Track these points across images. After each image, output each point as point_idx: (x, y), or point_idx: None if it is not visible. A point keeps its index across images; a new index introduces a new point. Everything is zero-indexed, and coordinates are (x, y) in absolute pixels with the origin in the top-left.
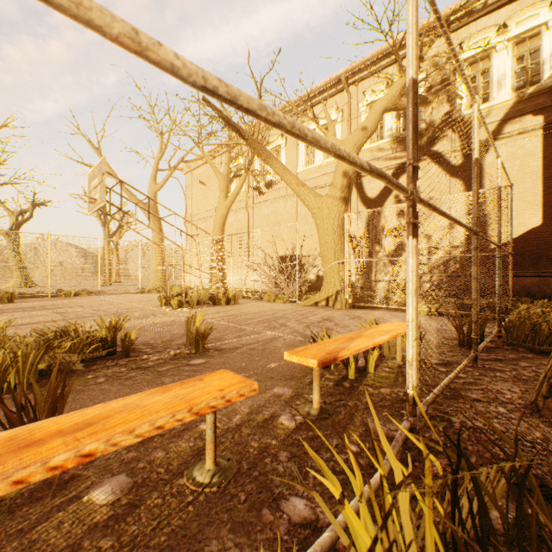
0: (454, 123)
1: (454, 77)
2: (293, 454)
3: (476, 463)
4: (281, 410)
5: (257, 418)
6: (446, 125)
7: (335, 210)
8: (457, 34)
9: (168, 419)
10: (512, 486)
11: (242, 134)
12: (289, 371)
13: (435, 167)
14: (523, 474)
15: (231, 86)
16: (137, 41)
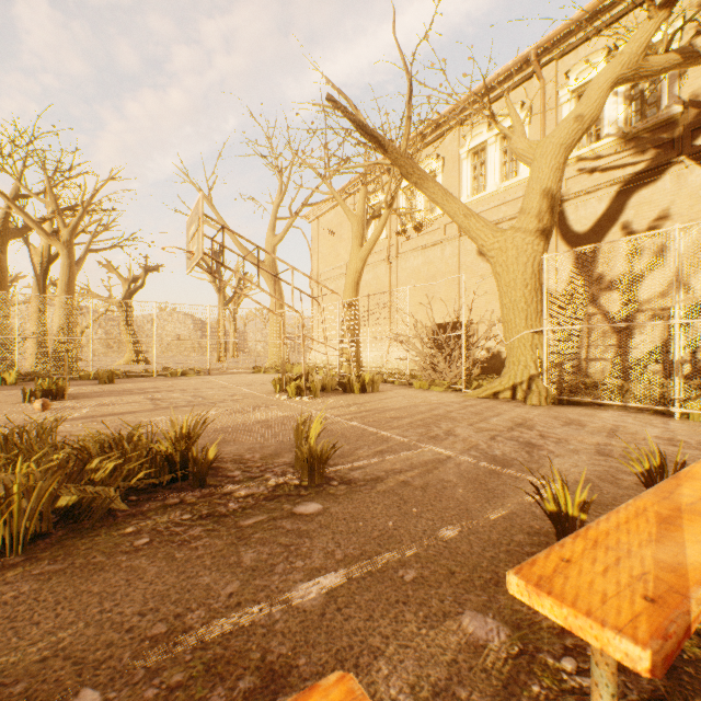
0: None
1: None
2: None
3: None
4: None
5: None
6: None
7: (527, 251)
8: None
9: None
10: None
11: (384, 146)
12: (485, 555)
13: (700, 173)
14: None
15: None
16: None
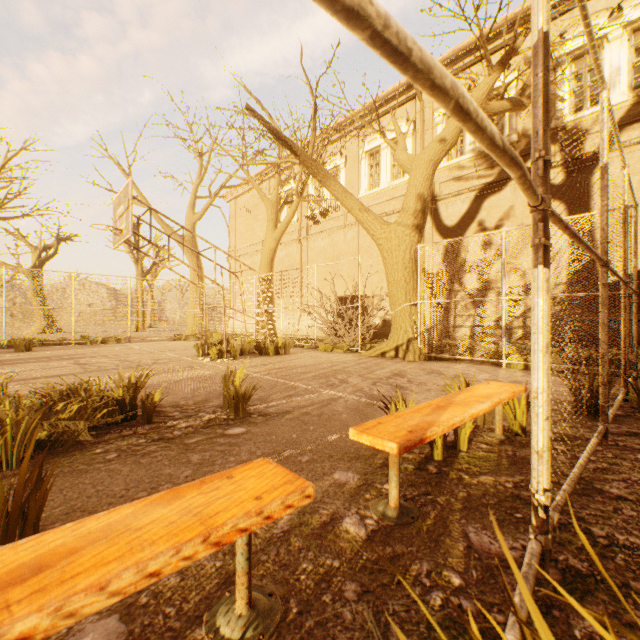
0: (553, 133)
1: (554, 75)
2: (365, 586)
3: None
4: (345, 509)
5: (312, 521)
6: None
7: (406, 241)
8: (557, 22)
9: (168, 559)
10: None
11: (294, 149)
12: (353, 446)
13: None
14: None
15: None
16: None
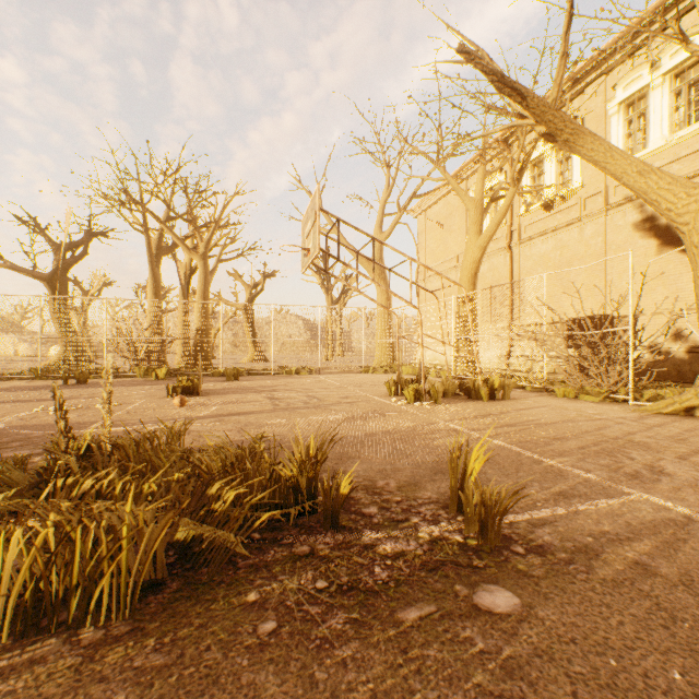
0: None
1: None
2: None
3: None
4: None
5: None
6: None
7: None
8: None
9: None
10: None
11: (526, 98)
12: None
13: None
14: None
15: None
16: None
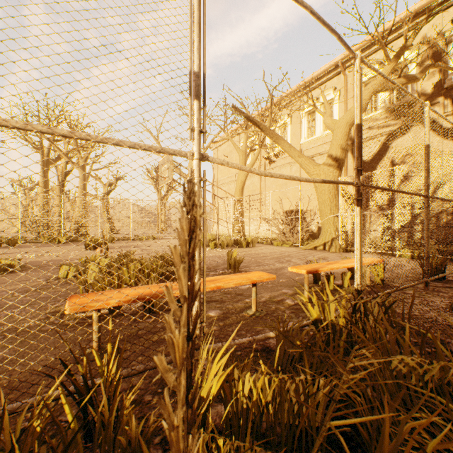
0: (446, 91)
1: (447, 49)
2: (292, 312)
3: (365, 300)
4: (286, 298)
5: (274, 300)
6: (438, 93)
7: (330, 175)
8: (449, 10)
9: (241, 281)
10: (381, 310)
11: (258, 125)
12: (291, 283)
13: None
14: (388, 307)
15: (271, 173)
16: (250, 171)
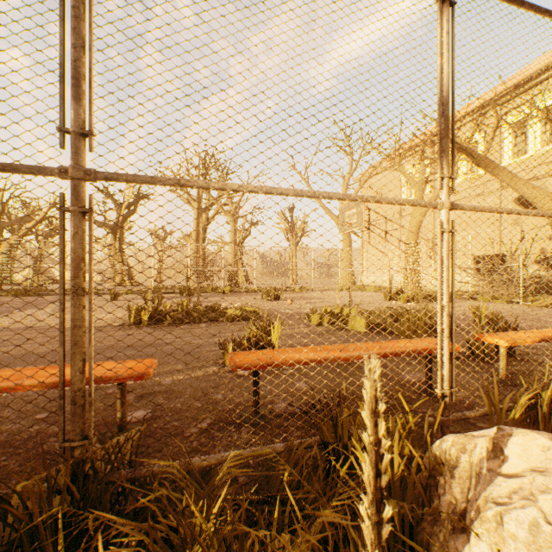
0: None
1: None
2: None
3: None
4: None
5: None
6: None
7: None
8: None
9: None
10: None
11: (472, 154)
12: None
13: None
14: None
15: None
16: None
